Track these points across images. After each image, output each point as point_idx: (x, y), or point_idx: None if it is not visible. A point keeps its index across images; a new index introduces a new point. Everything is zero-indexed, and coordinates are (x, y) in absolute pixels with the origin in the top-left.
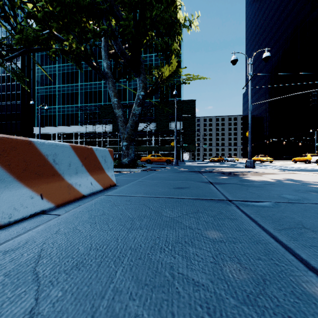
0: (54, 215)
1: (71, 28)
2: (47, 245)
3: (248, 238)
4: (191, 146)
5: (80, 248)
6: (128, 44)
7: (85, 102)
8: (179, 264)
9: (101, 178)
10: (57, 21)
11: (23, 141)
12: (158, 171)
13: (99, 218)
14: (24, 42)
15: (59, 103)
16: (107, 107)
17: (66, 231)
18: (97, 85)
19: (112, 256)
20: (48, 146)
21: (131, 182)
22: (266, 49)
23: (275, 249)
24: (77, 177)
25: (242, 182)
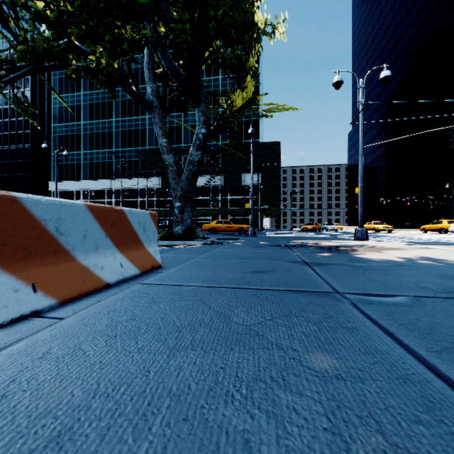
0: (52, 320)
1: (101, 37)
2: (17, 386)
3: (386, 371)
4: (273, 209)
5: (75, 393)
6: (182, 59)
7: (122, 145)
8: (261, 434)
9: (137, 256)
10: (78, 25)
11: (1, 197)
12: (227, 245)
13: (124, 326)
14: (30, 56)
15: (85, 147)
16: (154, 152)
17: (60, 354)
18: (139, 122)
19: (131, 412)
20: (47, 206)
21: (186, 261)
22: (385, 66)
23: (442, 396)
24: (97, 255)
25: (353, 261)
